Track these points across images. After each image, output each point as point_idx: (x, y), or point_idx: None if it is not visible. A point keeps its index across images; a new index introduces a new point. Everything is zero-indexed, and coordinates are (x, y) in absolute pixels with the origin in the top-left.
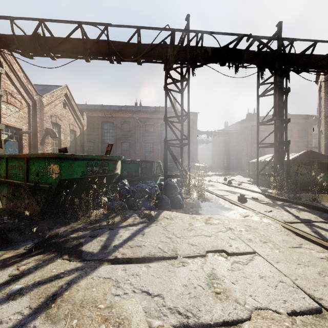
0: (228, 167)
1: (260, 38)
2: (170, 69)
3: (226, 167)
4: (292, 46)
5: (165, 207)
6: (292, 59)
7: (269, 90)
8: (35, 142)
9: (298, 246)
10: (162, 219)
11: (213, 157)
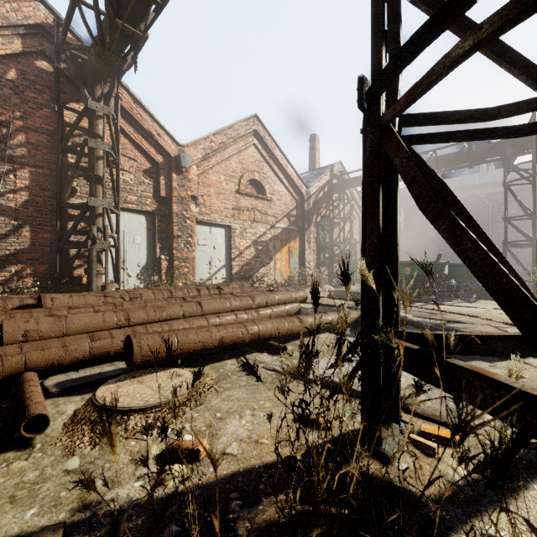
0: None
1: None
2: (510, 167)
3: None
4: None
5: (487, 300)
6: None
7: None
8: None
9: None
10: (478, 302)
11: None
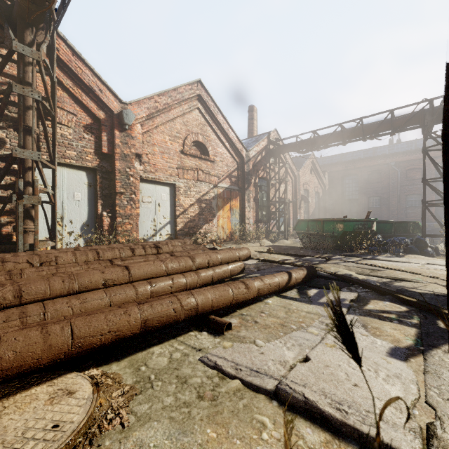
0: None
1: None
2: (429, 134)
3: None
4: None
5: (413, 254)
6: None
7: None
8: (295, 208)
9: None
10: (407, 257)
11: None
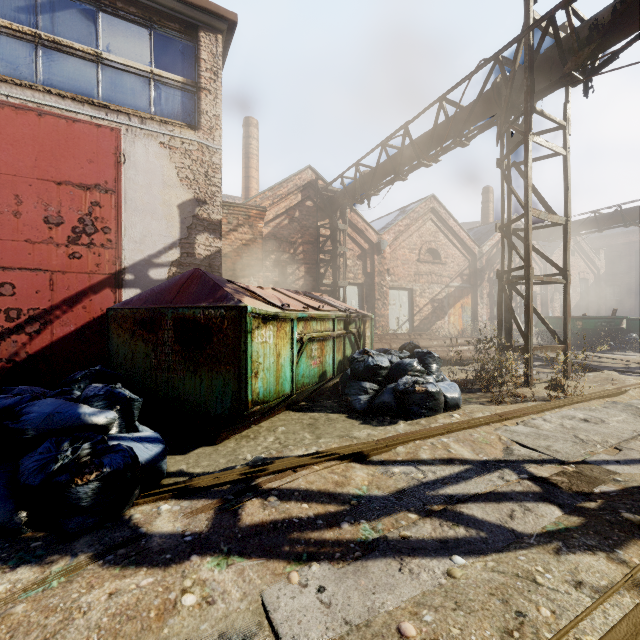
0: None
1: None
2: None
3: None
4: None
5: None
6: None
7: None
8: (545, 301)
9: None
10: None
11: None
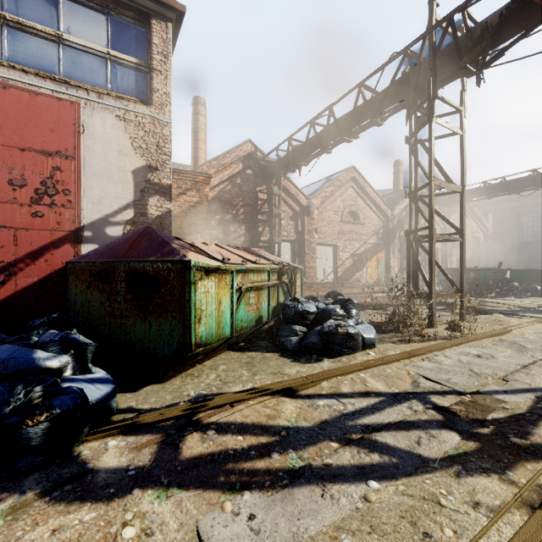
0: None
1: None
2: None
3: None
4: None
5: (539, 297)
6: None
7: None
8: (445, 255)
9: None
10: (527, 298)
11: None
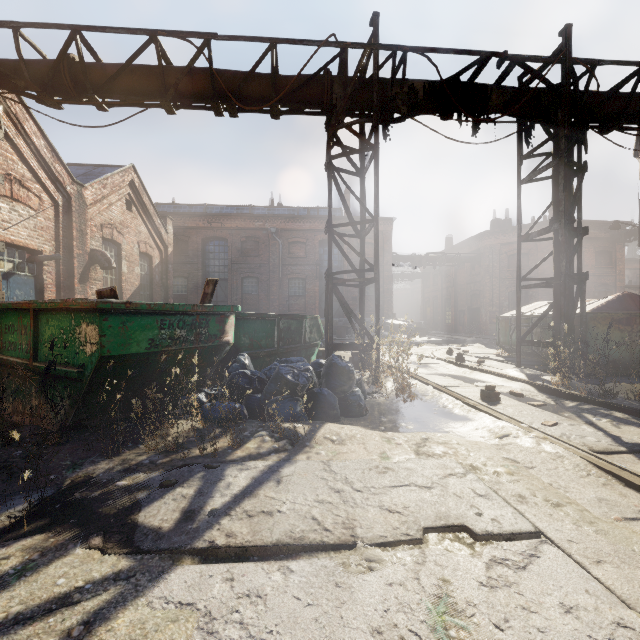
0: (453, 326)
1: (525, 60)
2: (339, 126)
3: (450, 326)
4: (592, 76)
5: (328, 414)
6: (593, 103)
7: (544, 169)
8: (69, 278)
9: (638, 515)
10: (321, 442)
11: (423, 306)
